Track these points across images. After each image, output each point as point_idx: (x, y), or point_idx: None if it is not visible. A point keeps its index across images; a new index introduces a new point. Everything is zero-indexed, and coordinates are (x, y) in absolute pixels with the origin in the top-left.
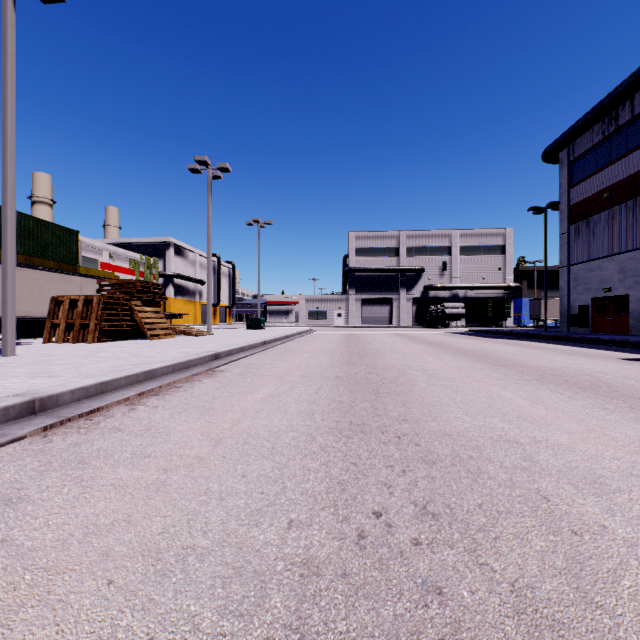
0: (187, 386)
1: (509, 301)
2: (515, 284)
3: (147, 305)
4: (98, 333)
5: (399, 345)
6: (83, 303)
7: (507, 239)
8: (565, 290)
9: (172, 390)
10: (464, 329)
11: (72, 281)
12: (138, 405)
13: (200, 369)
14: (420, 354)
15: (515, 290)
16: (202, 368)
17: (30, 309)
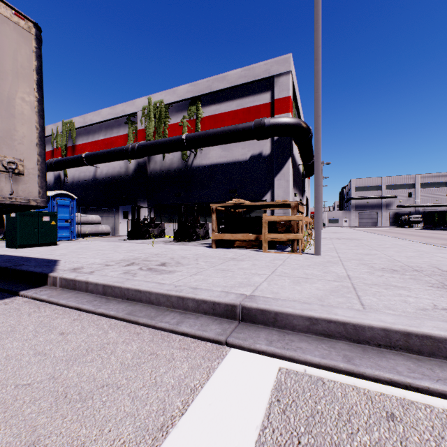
0: None
1: None
2: None
3: None
4: None
5: (392, 230)
6: None
7: None
8: None
9: None
10: None
11: None
12: None
13: None
14: (400, 231)
15: None
16: None
17: None
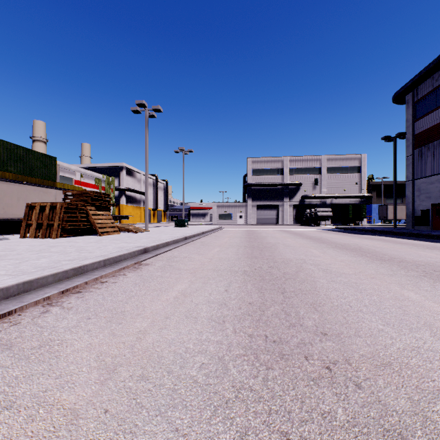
0: (111, 281)
1: (365, 206)
2: (368, 194)
3: (99, 210)
4: (62, 230)
5: (288, 240)
6: (50, 208)
7: (362, 162)
8: (410, 198)
9: (95, 286)
10: (331, 227)
11: (49, 192)
12: (54, 306)
13: (128, 263)
14: (307, 248)
15: (368, 198)
16: (130, 262)
17: (17, 213)
